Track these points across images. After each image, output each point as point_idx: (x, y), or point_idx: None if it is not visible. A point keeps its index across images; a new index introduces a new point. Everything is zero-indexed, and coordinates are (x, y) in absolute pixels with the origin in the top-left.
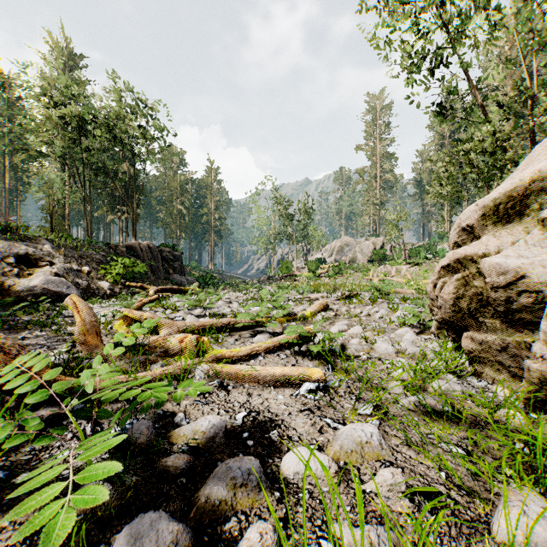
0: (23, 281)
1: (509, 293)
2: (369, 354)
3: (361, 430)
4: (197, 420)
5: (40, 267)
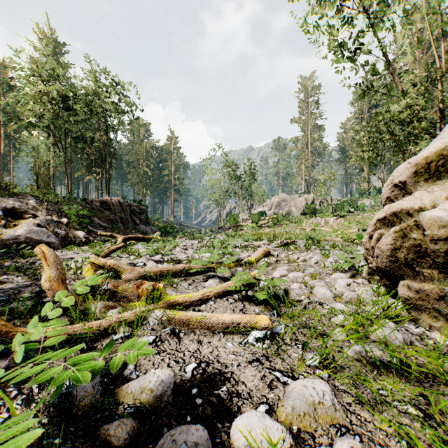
0: (9, 231)
1: None
2: (309, 298)
3: (312, 388)
4: (146, 375)
5: (25, 219)
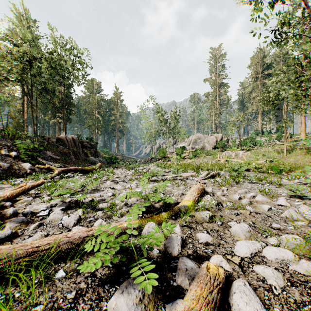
0: None
1: None
2: None
3: None
4: None
5: None
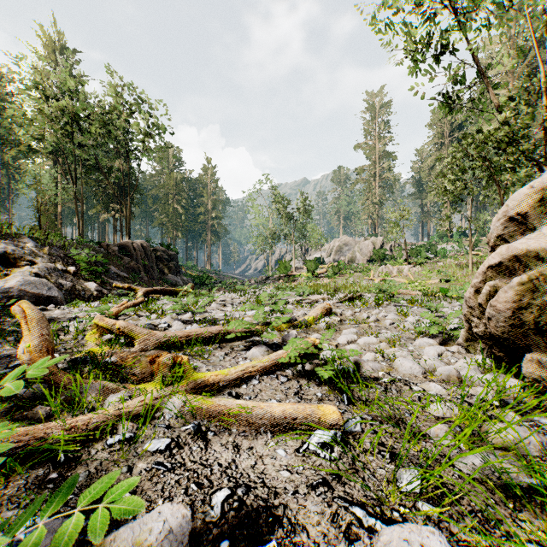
0: None
1: None
2: (390, 374)
3: (420, 544)
4: (146, 518)
5: (20, 266)
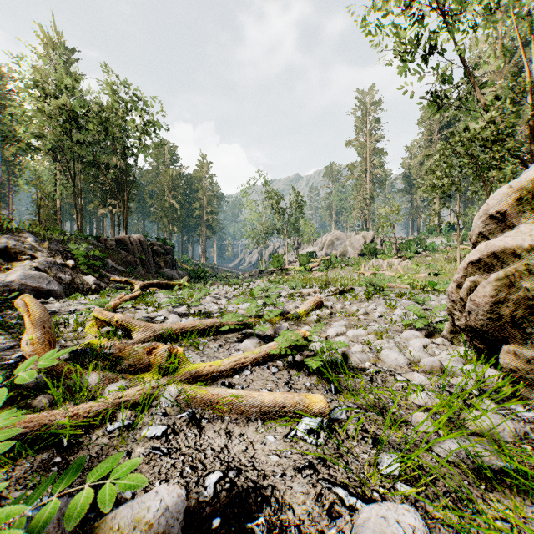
0: None
1: None
2: (376, 365)
3: (395, 521)
4: (144, 497)
5: (21, 261)
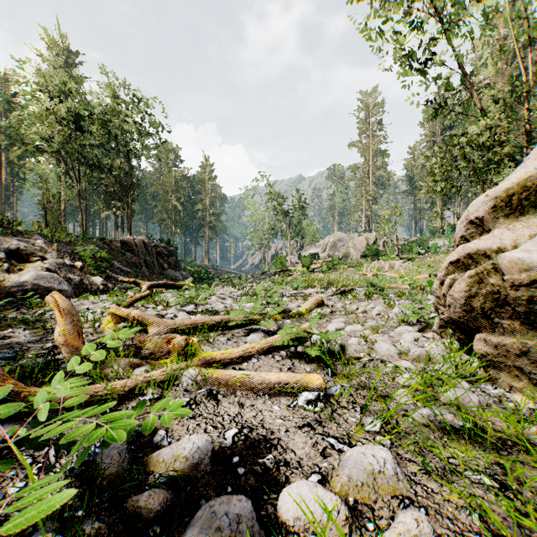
0: (13, 277)
1: (532, 292)
2: (370, 355)
3: (371, 455)
4: (180, 442)
5: (32, 262)
